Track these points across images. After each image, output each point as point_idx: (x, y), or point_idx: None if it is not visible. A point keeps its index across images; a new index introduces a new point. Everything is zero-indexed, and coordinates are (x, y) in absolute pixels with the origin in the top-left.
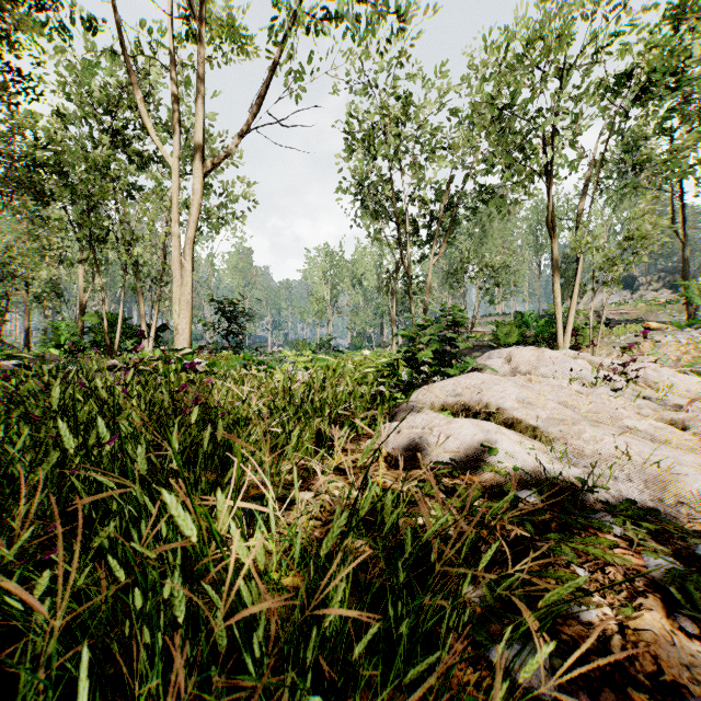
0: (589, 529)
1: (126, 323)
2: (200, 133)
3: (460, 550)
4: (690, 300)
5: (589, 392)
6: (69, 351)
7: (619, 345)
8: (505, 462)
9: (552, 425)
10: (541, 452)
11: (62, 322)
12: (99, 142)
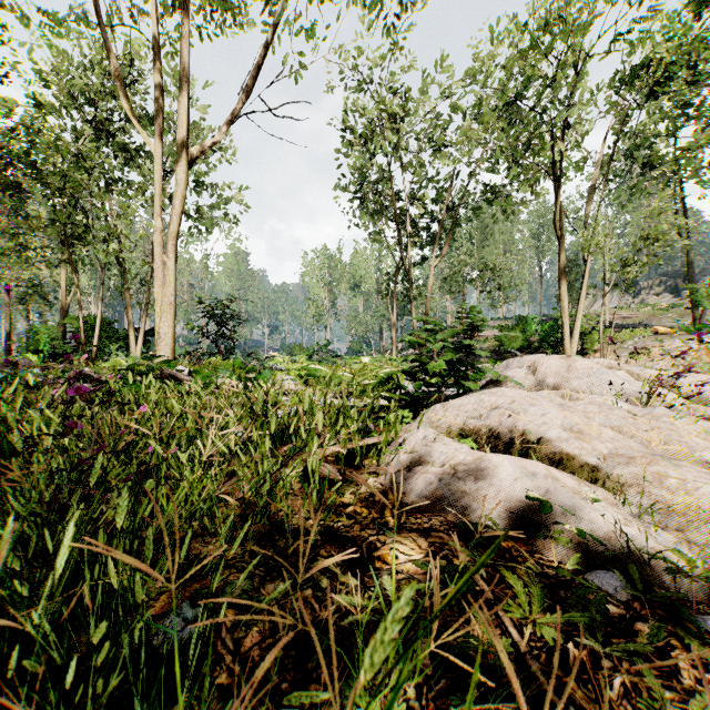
0: None
1: (110, 327)
2: (184, 118)
3: None
4: (699, 304)
5: (643, 413)
6: (49, 356)
7: (627, 350)
8: (563, 523)
9: (619, 465)
10: (610, 506)
11: (43, 326)
12: (81, 135)
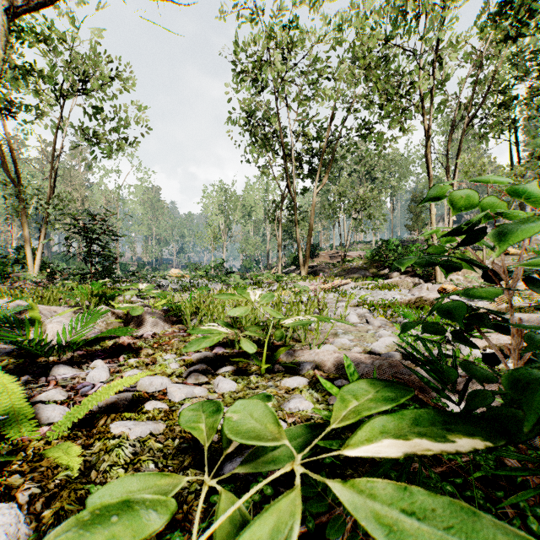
0: None
1: None
2: None
3: None
4: None
5: None
6: None
7: None
8: None
9: None
10: None
11: None
12: None
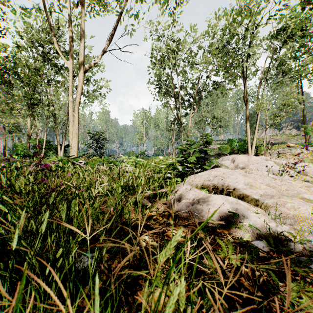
0: (308, 273)
1: (49, 144)
2: (82, 52)
3: (229, 296)
4: (307, 133)
5: (279, 178)
6: (23, 156)
7: (276, 154)
8: (243, 222)
9: (267, 198)
10: (263, 215)
11: (20, 143)
12: (36, 59)
